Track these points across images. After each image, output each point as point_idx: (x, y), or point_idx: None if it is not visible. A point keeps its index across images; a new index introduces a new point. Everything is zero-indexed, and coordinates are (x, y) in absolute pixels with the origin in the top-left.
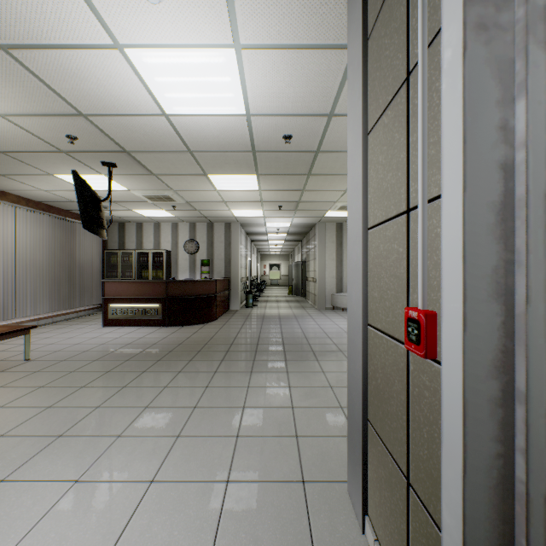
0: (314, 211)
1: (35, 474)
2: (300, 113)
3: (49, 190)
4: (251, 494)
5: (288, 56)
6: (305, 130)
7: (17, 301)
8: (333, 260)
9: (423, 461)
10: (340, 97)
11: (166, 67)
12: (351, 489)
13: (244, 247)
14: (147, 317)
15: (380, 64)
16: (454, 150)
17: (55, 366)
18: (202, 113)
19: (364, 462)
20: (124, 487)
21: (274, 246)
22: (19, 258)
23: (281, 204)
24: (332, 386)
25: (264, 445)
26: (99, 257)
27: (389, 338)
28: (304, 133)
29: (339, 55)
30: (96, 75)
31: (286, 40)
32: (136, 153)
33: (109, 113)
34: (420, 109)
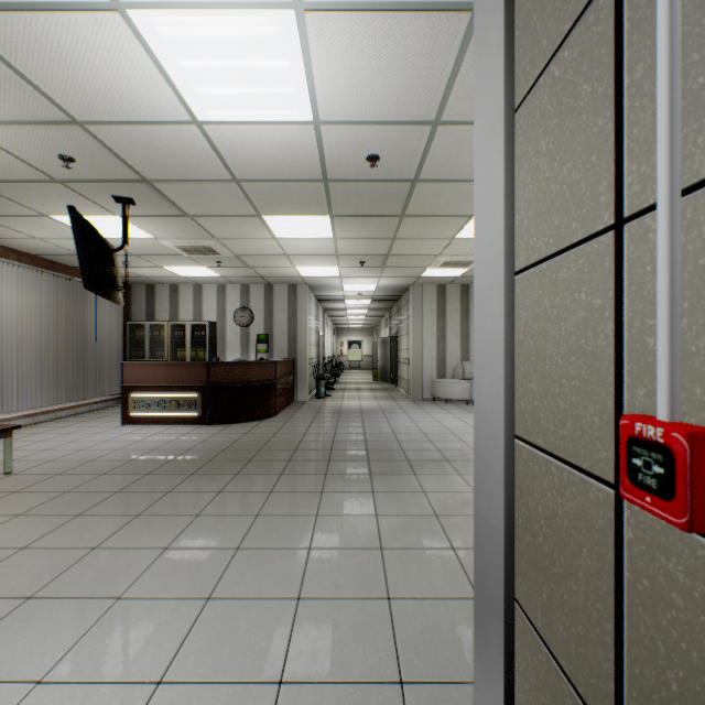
0: (408, 268)
1: None
2: (392, 121)
3: (47, 239)
4: None
5: (376, 23)
6: (399, 147)
7: (4, 390)
8: (432, 335)
9: None
10: (451, 94)
11: (193, 43)
12: (482, 703)
13: (314, 318)
14: (181, 412)
15: None
16: None
17: (45, 483)
18: (250, 121)
19: (508, 671)
20: (114, 694)
21: (354, 316)
22: (6, 331)
23: (363, 258)
24: (438, 515)
25: (340, 615)
26: (120, 330)
27: (566, 466)
28: (396, 152)
29: (452, 22)
30: (90, 56)
31: None
32: (161, 184)
33: (116, 119)
34: None
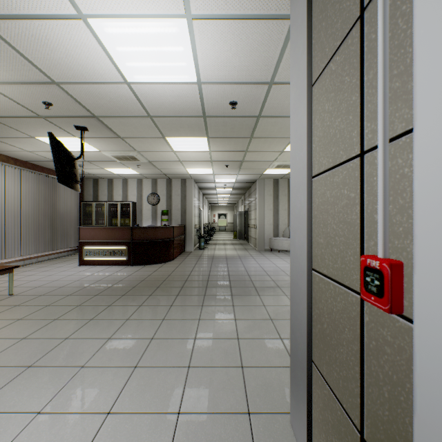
0: (255, 169)
1: (1, 406)
2: (245, 81)
3: (33, 151)
4: (200, 426)
5: (234, 26)
6: (249, 97)
7: (6, 244)
8: (270, 210)
9: (383, 422)
10: (280, 66)
11: (126, 37)
12: (295, 423)
13: (197, 200)
14: (115, 258)
15: (326, 13)
16: (434, 73)
17: (34, 300)
18: (159, 81)
19: (309, 402)
20: (83, 419)
21: (222, 198)
22: (8, 208)
23: (227, 163)
24: (272, 319)
25: (213, 376)
26: (77, 207)
27: (337, 284)
28: (247, 100)
29: (280, 25)
30: (64, 45)
31: (232, 10)
32: (104, 118)
33: (78, 81)
34: (380, 40)
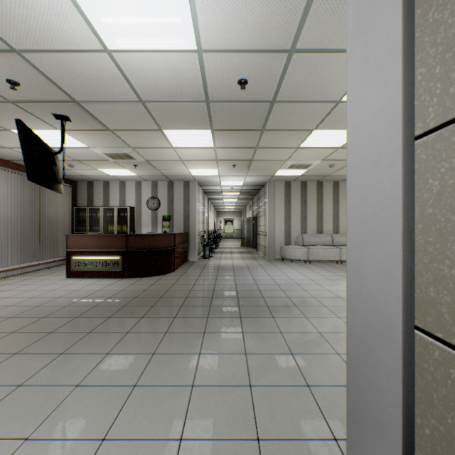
0: (265, 170)
1: None
2: (258, 49)
3: (13, 148)
4: None
5: None
6: (262, 72)
7: None
8: (281, 216)
9: None
10: (305, 23)
11: None
12: None
13: (201, 204)
14: (108, 269)
15: None
16: None
17: None
18: (148, 49)
19: None
20: None
21: (228, 204)
22: None
23: (234, 162)
24: (293, 353)
25: None
26: (69, 212)
27: None
28: (260, 77)
29: None
30: None
31: None
32: (87, 104)
33: (44, 47)
34: None
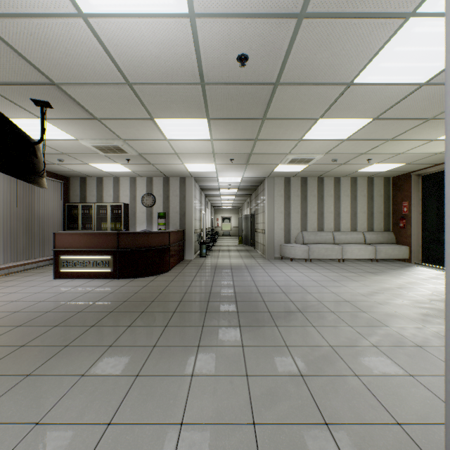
0: (264, 164)
1: None
2: (261, 12)
3: None
4: None
5: None
6: (265, 45)
7: None
8: (281, 213)
9: None
10: None
11: None
12: None
13: (198, 201)
14: (98, 269)
15: None
16: None
17: None
18: (131, 12)
19: None
20: None
21: (226, 201)
22: None
23: (232, 157)
24: (303, 375)
25: None
26: (60, 209)
27: None
28: (263, 51)
29: None
30: None
31: None
32: (67, 87)
33: (6, 10)
34: None
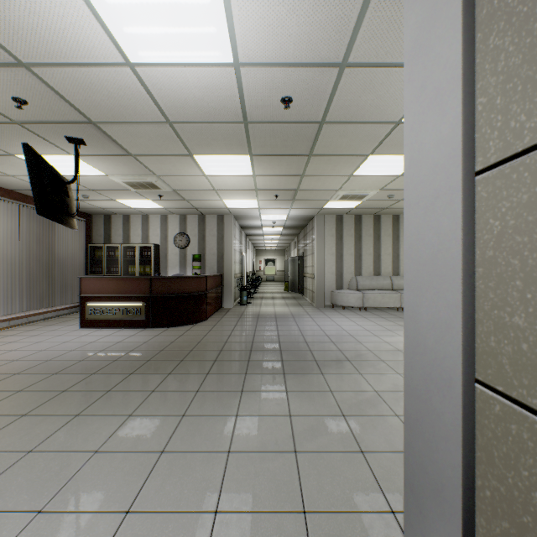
0: (313, 201)
1: None
2: (304, 62)
3: (18, 176)
4: None
5: None
6: (309, 89)
7: None
8: (332, 255)
9: None
10: (359, 34)
11: None
12: None
13: (238, 242)
14: (128, 318)
15: None
16: None
17: (3, 382)
18: (177, 62)
19: None
20: None
21: (269, 240)
22: None
23: (277, 193)
24: (345, 415)
25: (256, 534)
26: (82, 251)
27: None
28: (307, 94)
29: None
30: None
31: None
32: (105, 125)
33: (56, 61)
34: None
